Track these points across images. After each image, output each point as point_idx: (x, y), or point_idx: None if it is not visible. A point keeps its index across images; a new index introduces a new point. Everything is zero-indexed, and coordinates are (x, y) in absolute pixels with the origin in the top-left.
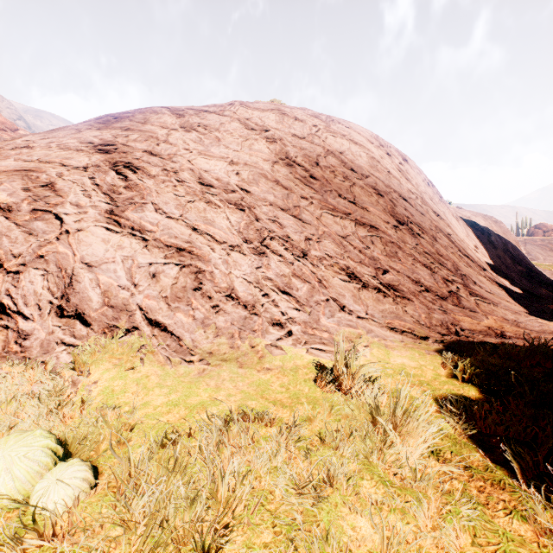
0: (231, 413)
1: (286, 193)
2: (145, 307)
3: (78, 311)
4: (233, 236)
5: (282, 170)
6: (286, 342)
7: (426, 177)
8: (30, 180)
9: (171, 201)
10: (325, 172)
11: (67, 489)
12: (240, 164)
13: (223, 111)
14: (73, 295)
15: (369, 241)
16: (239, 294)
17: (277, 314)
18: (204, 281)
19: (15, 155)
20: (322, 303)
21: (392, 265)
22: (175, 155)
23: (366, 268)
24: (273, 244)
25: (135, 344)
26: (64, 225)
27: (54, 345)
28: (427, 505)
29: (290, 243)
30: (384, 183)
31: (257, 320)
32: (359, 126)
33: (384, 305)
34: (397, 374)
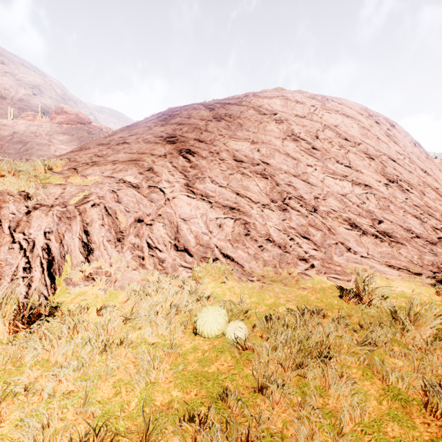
0: (298, 309)
1: (295, 163)
2: (219, 246)
3: (185, 247)
4: (263, 197)
5: (290, 145)
6: (311, 272)
7: (412, 138)
8: (140, 167)
9: (219, 175)
10: (324, 143)
11: (242, 331)
12: (259, 143)
13: (241, 102)
14: (181, 238)
15: (364, 197)
16: (274, 238)
17: (302, 253)
18: (250, 229)
19: (123, 150)
20: (333, 246)
21: (386, 216)
22: (214, 140)
23: (364, 219)
24: (291, 203)
25: (221, 268)
26: (166, 195)
27: (177, 266)
28: (437, 359)
29: (303, 201)
30: (374, 148)
31: (289, 256)
32: (350, 101)
33: (382, 248)
34: (400, 297)
